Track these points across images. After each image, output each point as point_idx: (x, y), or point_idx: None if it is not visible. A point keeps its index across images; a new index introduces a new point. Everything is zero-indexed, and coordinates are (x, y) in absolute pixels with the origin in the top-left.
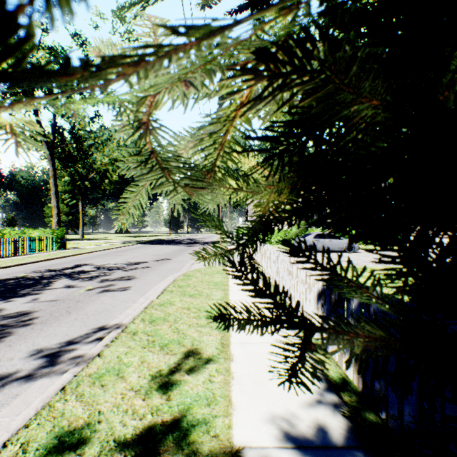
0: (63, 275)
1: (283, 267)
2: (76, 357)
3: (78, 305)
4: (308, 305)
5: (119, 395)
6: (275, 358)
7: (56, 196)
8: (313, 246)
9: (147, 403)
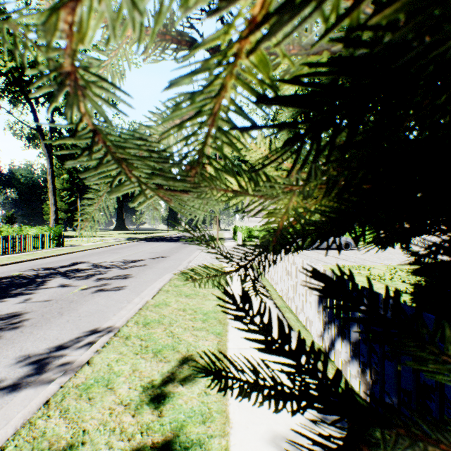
0: (59, 273)
1: (281, 266)
2: (64, 364)
3: (71, 306)
4: (308, 308)
5: (107, 410)
6: (275, 366)
7: (53, 193)
8: (369, 285)
9: (137, 420)
